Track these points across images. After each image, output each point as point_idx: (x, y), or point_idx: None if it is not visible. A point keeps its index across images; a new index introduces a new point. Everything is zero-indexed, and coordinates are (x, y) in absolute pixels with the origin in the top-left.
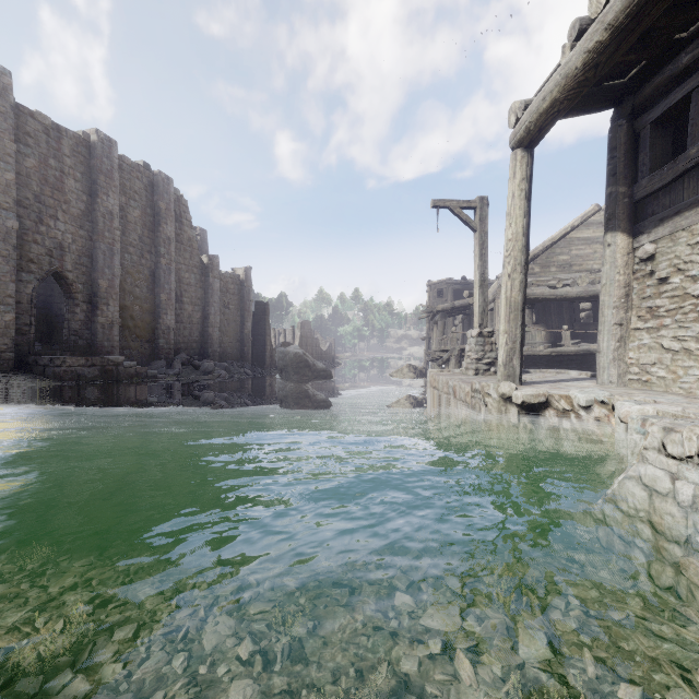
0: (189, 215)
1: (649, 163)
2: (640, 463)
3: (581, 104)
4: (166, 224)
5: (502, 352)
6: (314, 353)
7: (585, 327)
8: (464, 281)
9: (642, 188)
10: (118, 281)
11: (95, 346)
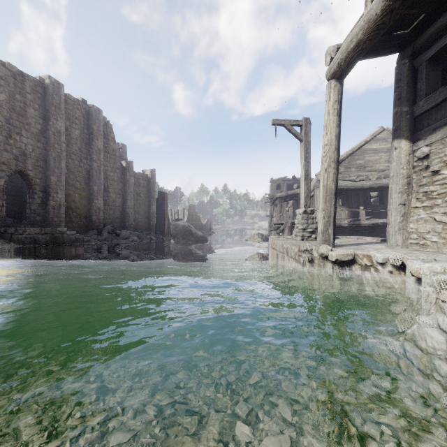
0: (113, 134)
1: (425, 89)
2: (438, 313)
3: (377, 48)
4: (97, 140)
5: (321, 224)
6: (197, 225)
7: (374, 208)
8: (294, 178)
9: (420, 107)
10: (64, 177)
11: (48, 221)
